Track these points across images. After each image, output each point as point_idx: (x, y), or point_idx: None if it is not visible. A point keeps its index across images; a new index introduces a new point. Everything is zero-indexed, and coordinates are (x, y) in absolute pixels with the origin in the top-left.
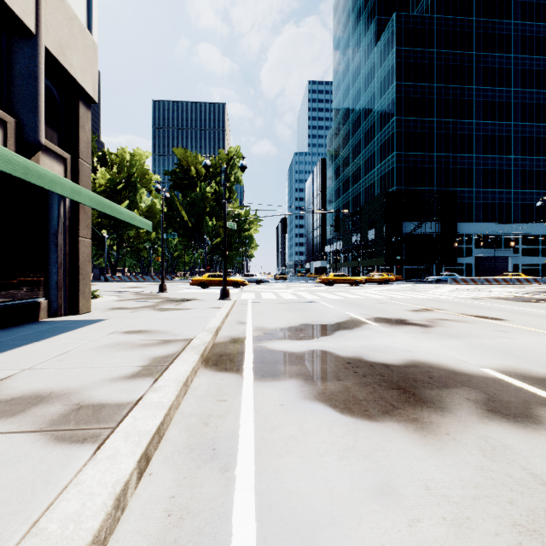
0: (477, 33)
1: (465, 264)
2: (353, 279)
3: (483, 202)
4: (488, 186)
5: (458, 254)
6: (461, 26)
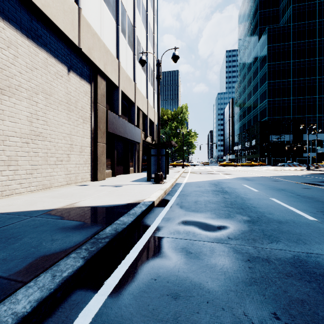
0: (319, 28)
1: (311, 156)
2: (234, 164)
3: (323, 122)
4: None
5: (306, 151)
6: (308, 26)
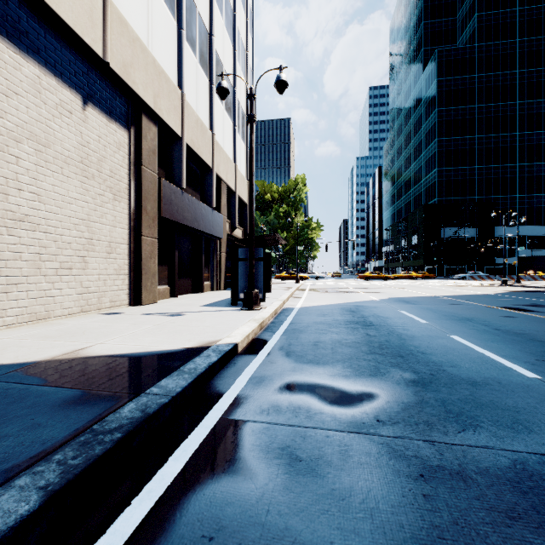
0: (520, 53)
1: (507, 263)
2: (383, 276)
3: (527, 207)
4: (533, 191)
5: (500, 255)
6: (504, 48)
